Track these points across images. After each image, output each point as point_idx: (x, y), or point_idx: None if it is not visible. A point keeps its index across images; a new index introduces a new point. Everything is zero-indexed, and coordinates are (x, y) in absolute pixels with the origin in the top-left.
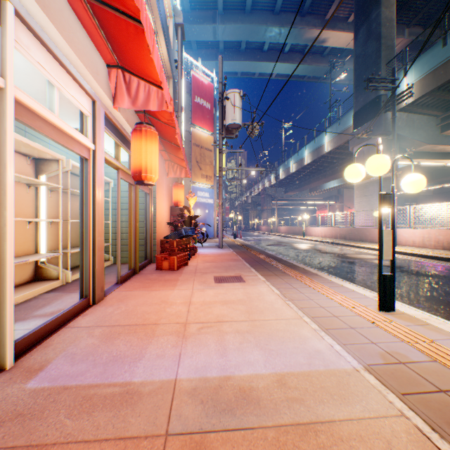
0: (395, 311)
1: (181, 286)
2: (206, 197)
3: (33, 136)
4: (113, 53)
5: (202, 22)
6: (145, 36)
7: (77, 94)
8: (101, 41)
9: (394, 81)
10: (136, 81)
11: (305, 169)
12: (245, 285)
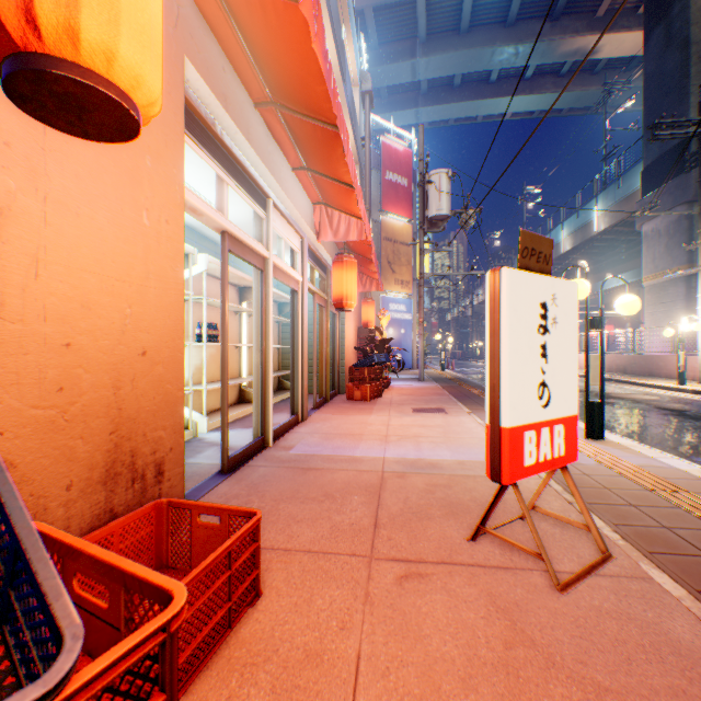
0: (603, 440)
1: (377, 413)
2: (401, 312)
3: (236, 265)
4: (320, 196)
5: (395, 60)
6: (354, 193)
7: (293, 238)
8: (312, 190)
9: None
10: (337, 214)
11: (562, 260)
12: (446, 415)
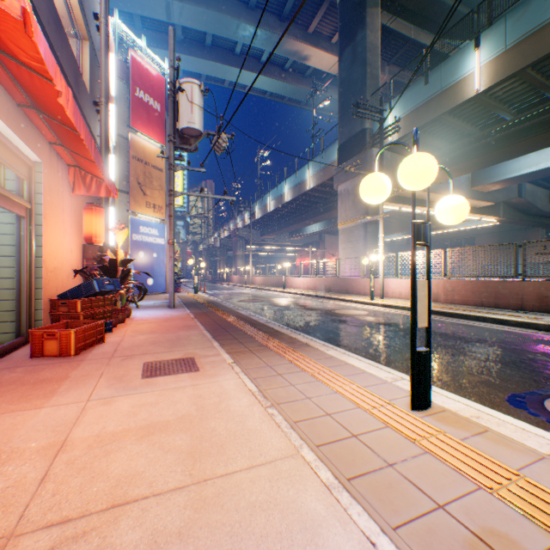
0: (433, 407)
1: (65, 395)
2: (154, 236)
3: None
4: None
5: None
6: None
7: None
8: None
9: (382, 111)
10: None
11: (285, 208)
12: (199, 377)
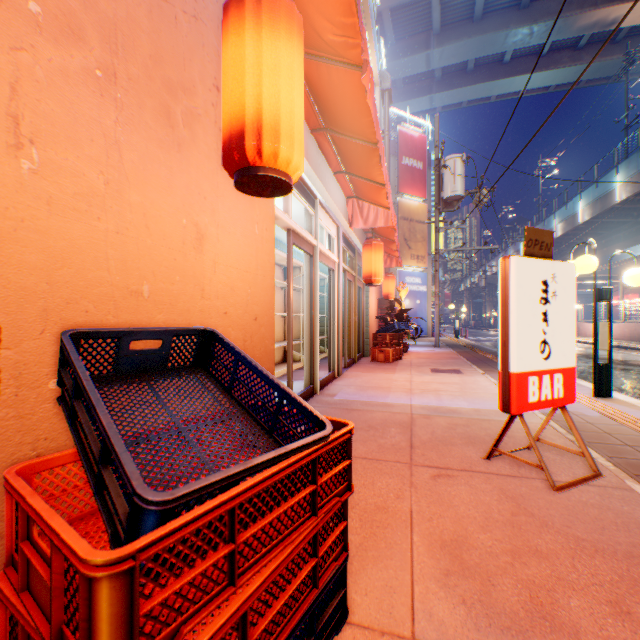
0: (611, 398)
1: (400, 372)
2: (416, 284)
3: (281, 249)
4: (353, 191)
5: (410, 53)
6: (383, 190)
7: (332, 228)
8: (347, 187)
9: None
10: (367, 205)
11: (580, 231)
12: (462, 375)
